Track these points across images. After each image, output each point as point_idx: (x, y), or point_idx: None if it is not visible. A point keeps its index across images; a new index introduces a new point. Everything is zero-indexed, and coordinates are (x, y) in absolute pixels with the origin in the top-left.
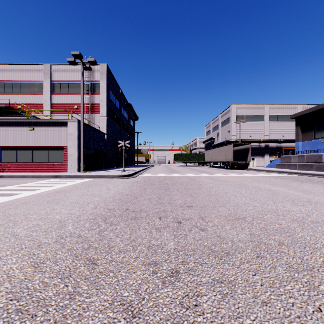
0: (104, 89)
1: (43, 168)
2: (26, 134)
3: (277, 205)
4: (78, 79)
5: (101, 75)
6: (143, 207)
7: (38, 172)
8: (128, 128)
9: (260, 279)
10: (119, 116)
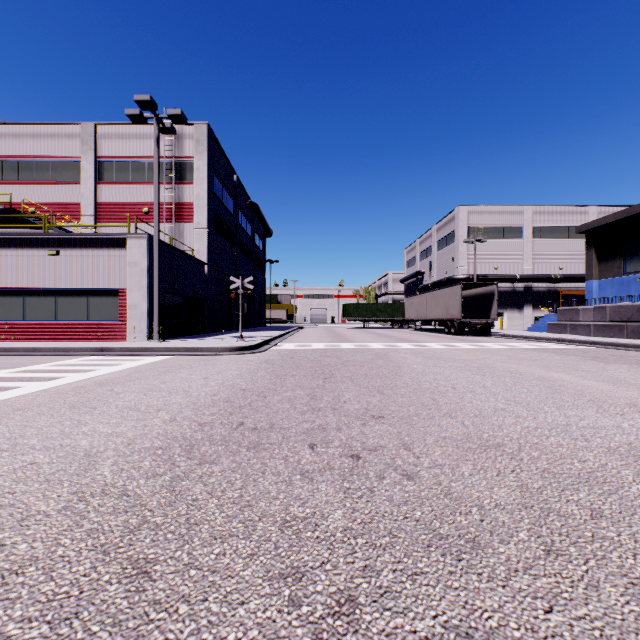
0: (202, 173)
1: (77, 332)
2: (42, 263)
3: (566, 415)
4: (150, 153)
5: (197, 145)
6: (276, 418)
7: (66, 342)
8: (251, 252)
9: (567, 625)
10: (233, 229)
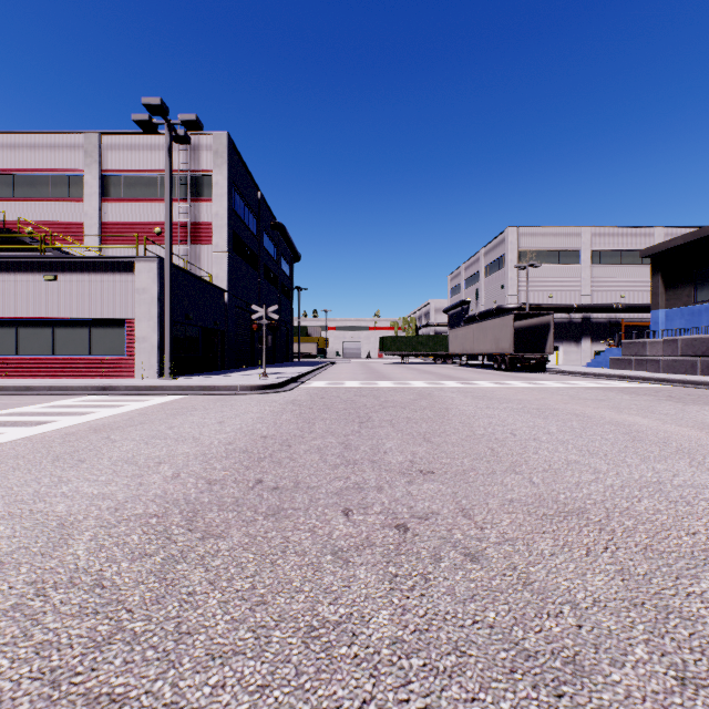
0: (221, 189)
1: (78, 369)
2: (38, 290)
3: (655, 469)
4: (162, 166)
5: (215, 157)
6: (303, 474)
7: (65, 379)
8: (277, 279)
9: None
10: (256, 252)
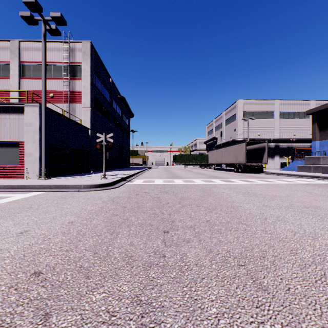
0: (87, 73)
1: None
2: None
3: None
4: (54, 60)
5: (83, 55)
6: None
7: None
8: (121, 125)
9: None
10: (109, 110)
